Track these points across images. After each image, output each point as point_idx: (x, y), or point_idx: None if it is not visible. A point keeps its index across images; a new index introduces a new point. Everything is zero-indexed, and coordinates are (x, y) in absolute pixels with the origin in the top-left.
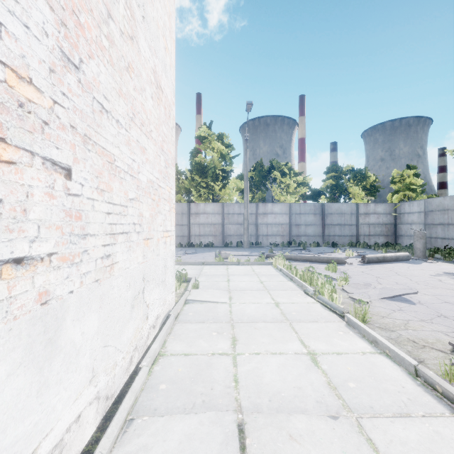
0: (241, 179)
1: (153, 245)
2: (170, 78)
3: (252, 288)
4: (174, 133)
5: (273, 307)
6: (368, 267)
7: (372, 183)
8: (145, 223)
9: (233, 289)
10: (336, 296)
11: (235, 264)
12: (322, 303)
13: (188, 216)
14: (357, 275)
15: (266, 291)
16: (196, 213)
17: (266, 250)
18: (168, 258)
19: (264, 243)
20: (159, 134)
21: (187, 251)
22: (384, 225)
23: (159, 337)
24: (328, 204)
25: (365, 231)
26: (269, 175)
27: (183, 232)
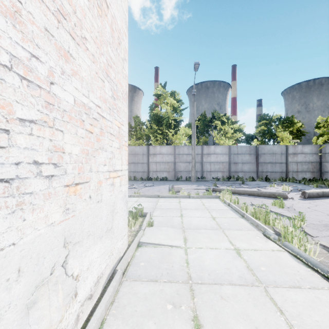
0: (189, 127)
1: (89, 191)
2: (120, 3)
3: (206, 226)
4: (126, 67)
5: (235, 256)
6: (310, 202)
7: (298, 128)
8: (69, 162)
9: (186, 227)
10: (310, 246)
11: (186, 197)
12: (292, 253)
13: (147, 156)
14: (306, 212)
15: (221, 230)
16: (153, 153)
17: (210, 183)
18: (117, 201)
19: (208, 178)
20: (102, 53)
21: (146, 184)
22: (311, 163)
23: (91, 323)
24: (262, 146)
25: (294, 168)
26: (211, 124)
27: (143, 168)
